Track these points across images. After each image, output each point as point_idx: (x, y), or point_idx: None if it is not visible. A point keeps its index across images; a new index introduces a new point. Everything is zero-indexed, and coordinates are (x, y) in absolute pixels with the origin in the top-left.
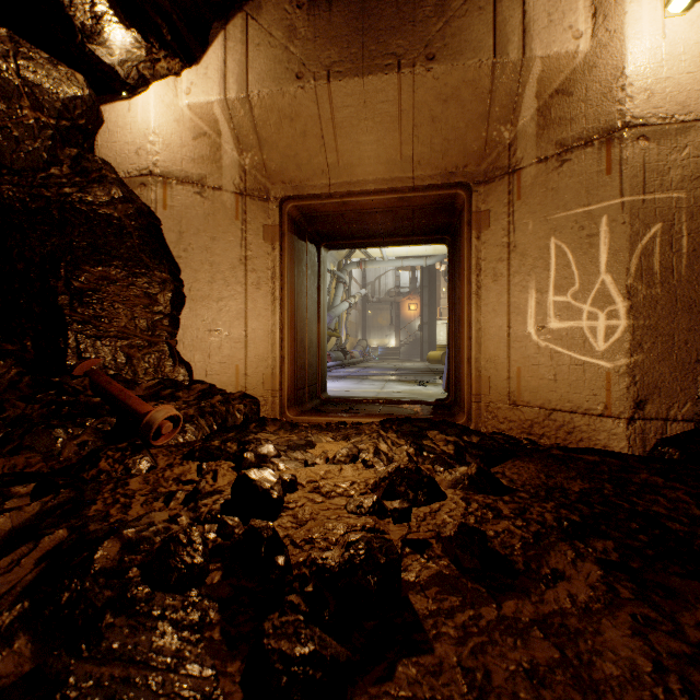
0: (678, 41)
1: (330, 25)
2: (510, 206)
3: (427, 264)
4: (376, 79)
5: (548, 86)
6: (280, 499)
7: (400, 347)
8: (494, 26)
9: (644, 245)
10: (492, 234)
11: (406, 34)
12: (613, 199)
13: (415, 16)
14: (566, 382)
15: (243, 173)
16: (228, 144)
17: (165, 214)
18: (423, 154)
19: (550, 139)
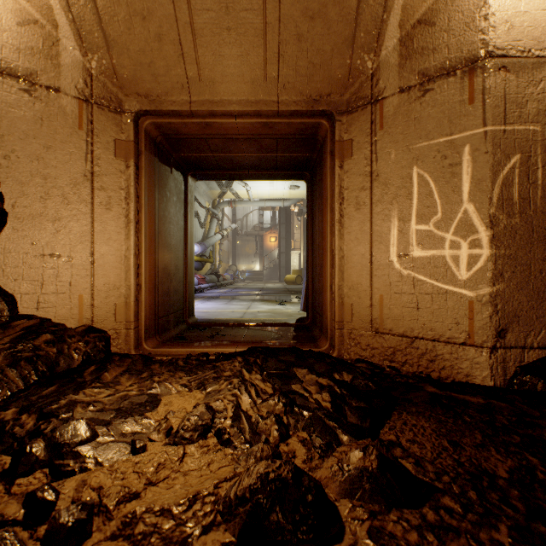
0: None
1: None
2: (372, 135)
3: (284, 205)
4: None
5: (411, 16)
6: None
7: (263, 271)
8: None
9: (505, 175)
10: (355, 163)
11: None
12: (475, 128)
13: None
14: (428, 310)
15: (88, 77)
16: (67, 40)
17: None
18: (289, 77)
19: (413, 69)
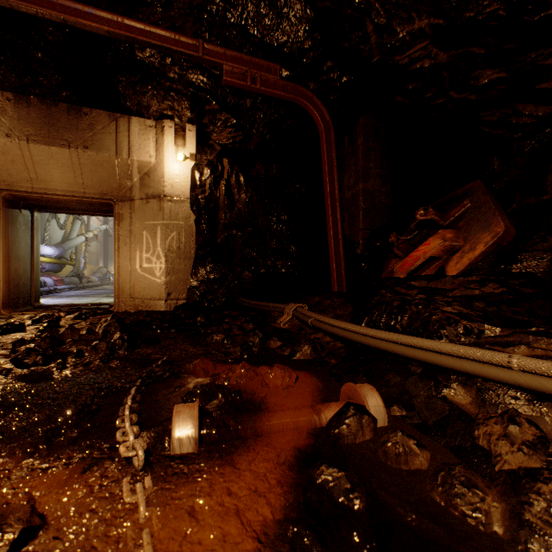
0: (182, 170)
1: (29, 116)
2: (131, 214)
3: None
4: (57, 149)
5: (143, 171)
6: None
7: None
8: (117, 142)
9: (171, 239)
10: (125, 225)
11: (74, 133)
12: (161, 221)
13: (78, 126)
14: (149, 288)
15: None
16: None
17: None
18: (89, 183)
19: (144, 191)
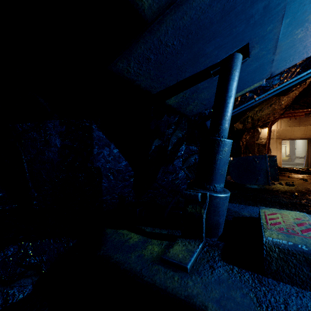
0: None
1: (294, 120)
2: None
3: None
4: (301, 127)
5: None
6: None
7: None
8: None
9: None
10: None
11: (306, 122)
12: None
13: (307, 120)
14: None
15: (276, 136)
16: (275, 133)
17: None
18: (307, 133)
19: None
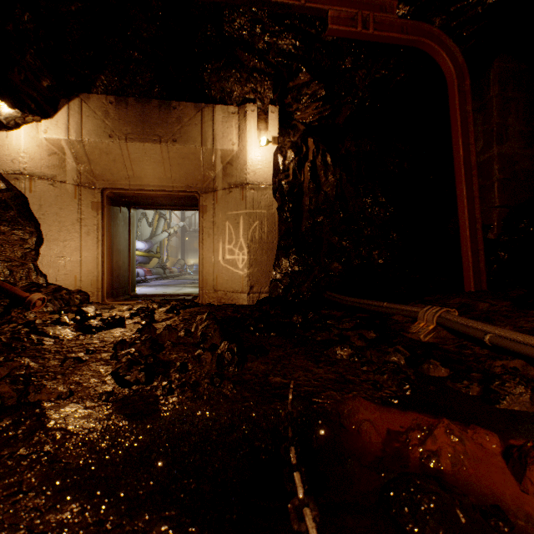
0: (264, 155)
1: (127, 115)
2: (214, 205)
3: None
4: (150, 145)
5: (225, 160)
6: (95, 316)
7: None
8: (202, 133)
9: (253, 229)
10: (208, 216)
11: (164, 128)
12: (244, 210)
13: (168, 121)
14: (231, 280)
15: (79, 174)
16: (70, 159)
17: (31, 195)
18: (177, 177)
19: (227, 181)
